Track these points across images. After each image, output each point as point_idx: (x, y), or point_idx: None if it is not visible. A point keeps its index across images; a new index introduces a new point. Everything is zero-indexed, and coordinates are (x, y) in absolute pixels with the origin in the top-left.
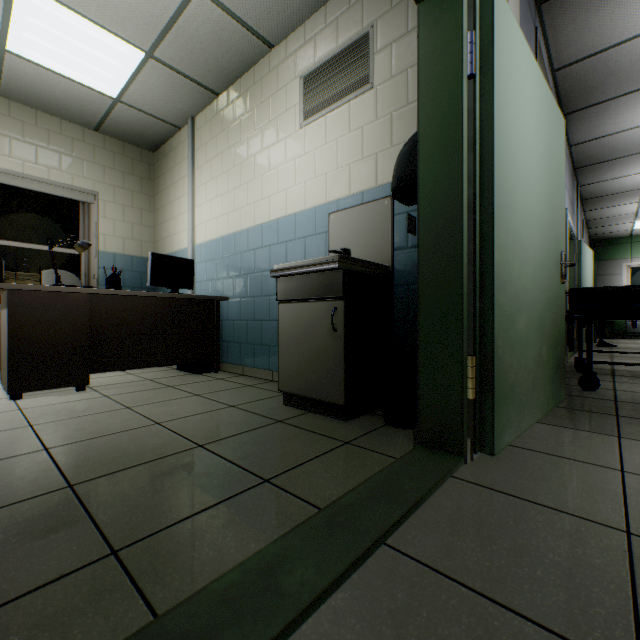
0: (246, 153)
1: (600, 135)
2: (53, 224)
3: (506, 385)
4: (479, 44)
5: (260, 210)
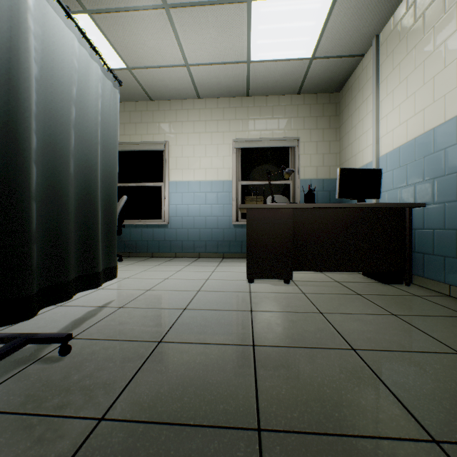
0: (454, 23)
1: None
2: (274, 166)
3: None
4: None
5: None
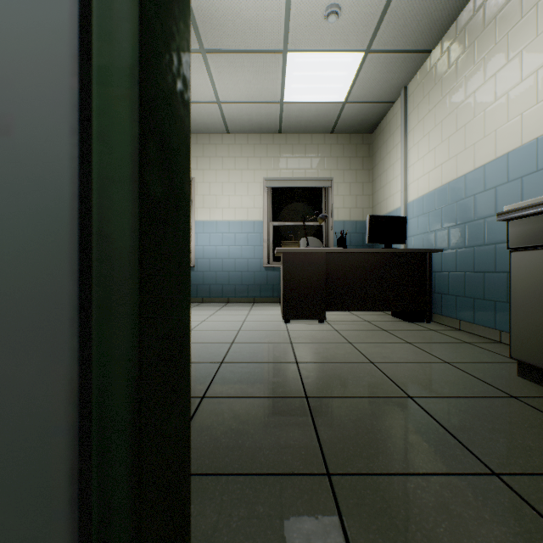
0: (462, 95)
1: None
2: (307, 207)
3: None
4: None
5: (481, 150)
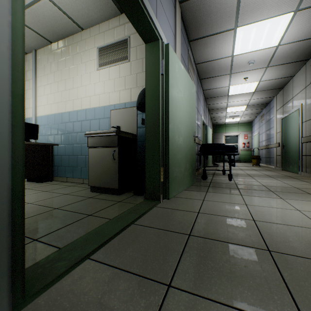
0: (68, 75)
1: (212, 88)
2: None
3: (173, 177)
4: (165, 64)
5: (76, 104)
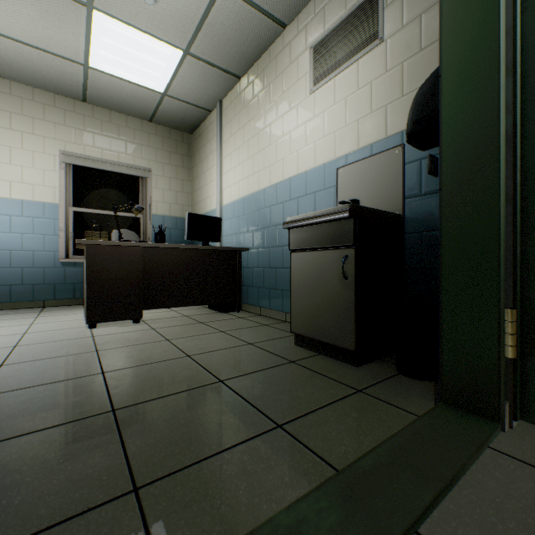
0: (263, 124)
1: None
2: (121, 195)
3: None
4: None
5: (275, 172)
